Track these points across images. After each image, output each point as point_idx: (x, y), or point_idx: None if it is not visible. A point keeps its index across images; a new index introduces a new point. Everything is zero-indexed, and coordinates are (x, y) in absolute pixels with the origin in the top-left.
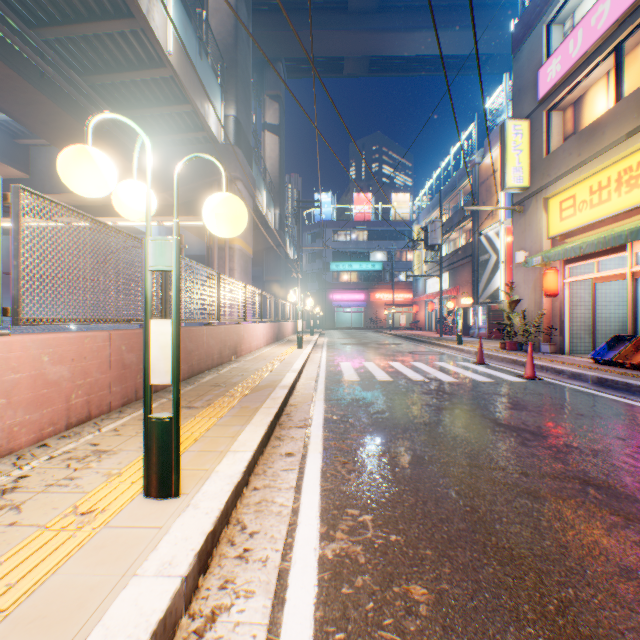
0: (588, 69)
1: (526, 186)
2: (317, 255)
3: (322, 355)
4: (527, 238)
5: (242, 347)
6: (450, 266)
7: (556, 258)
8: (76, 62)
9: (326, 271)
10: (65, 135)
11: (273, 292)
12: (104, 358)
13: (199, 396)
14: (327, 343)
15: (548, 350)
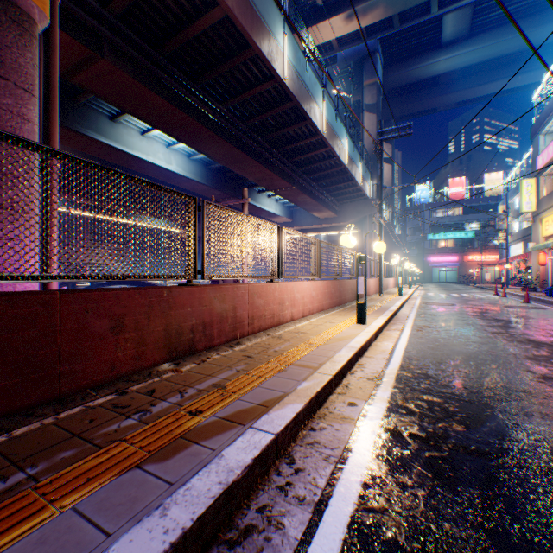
0: (549, 168)
1: (533, 210)
2: (416, 229)
3: (420, 292)
4: (534, 236)
5: (387, 286)
6: (522, 238)
7: (533, 250)
8: (327, 190)
9: (424, 240)
10: (317, 211)
11: (387, 260)
12: (376, 283)
13: (389, 293)
14: (423, 289)
15: (539, 291)
